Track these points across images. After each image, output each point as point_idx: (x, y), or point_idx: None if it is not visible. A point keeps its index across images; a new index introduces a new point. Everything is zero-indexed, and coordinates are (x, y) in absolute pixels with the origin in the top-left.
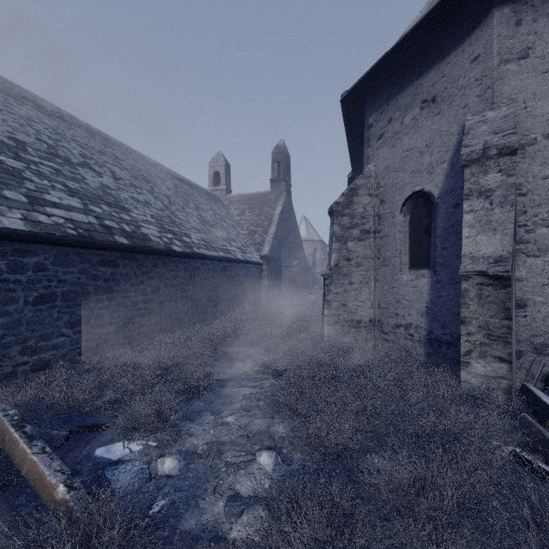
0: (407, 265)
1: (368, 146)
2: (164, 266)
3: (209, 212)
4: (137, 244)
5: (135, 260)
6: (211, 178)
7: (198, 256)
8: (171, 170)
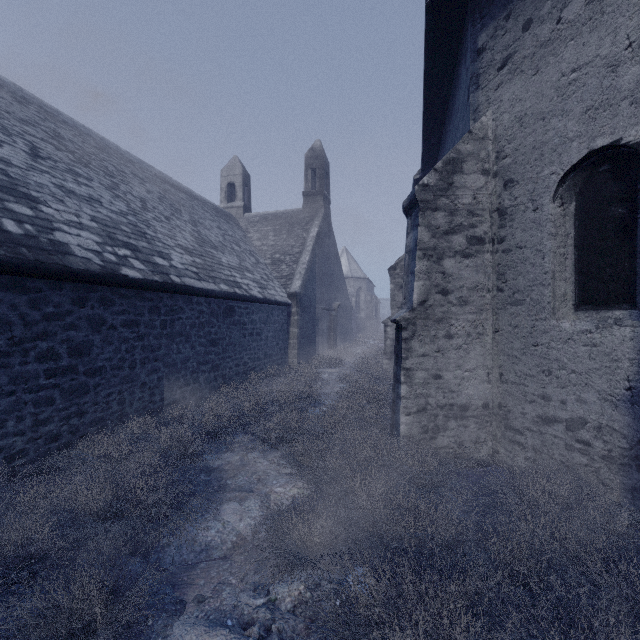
0: (571, 301)
1: (476, 87)
2: (103, 304)
3: (215, 230)
4: (23, 258)
5: (23, 290)
6: (224, 192)
7: (178, 289)
8: (162, 173)
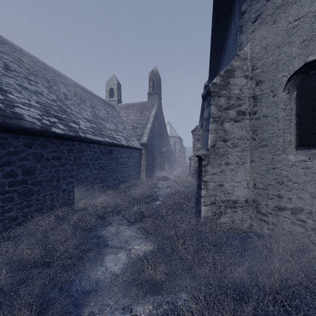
0: (293, 144)
1: (241, 32)
2: (41, 147)
3: (103, 111)
4: None
5: None
6: (108, 93)
7: (83, 140)
8: (76, 82)
